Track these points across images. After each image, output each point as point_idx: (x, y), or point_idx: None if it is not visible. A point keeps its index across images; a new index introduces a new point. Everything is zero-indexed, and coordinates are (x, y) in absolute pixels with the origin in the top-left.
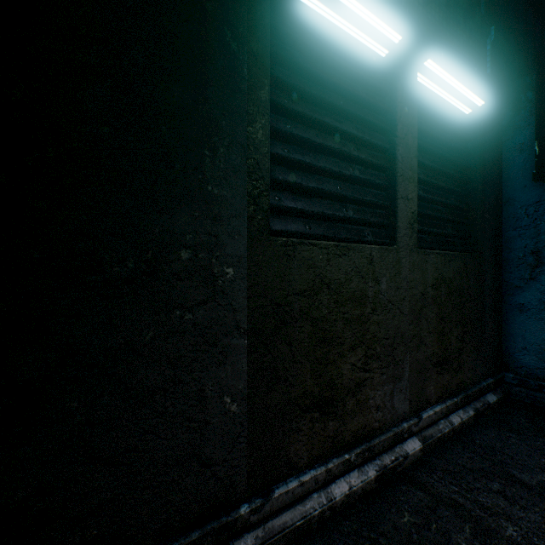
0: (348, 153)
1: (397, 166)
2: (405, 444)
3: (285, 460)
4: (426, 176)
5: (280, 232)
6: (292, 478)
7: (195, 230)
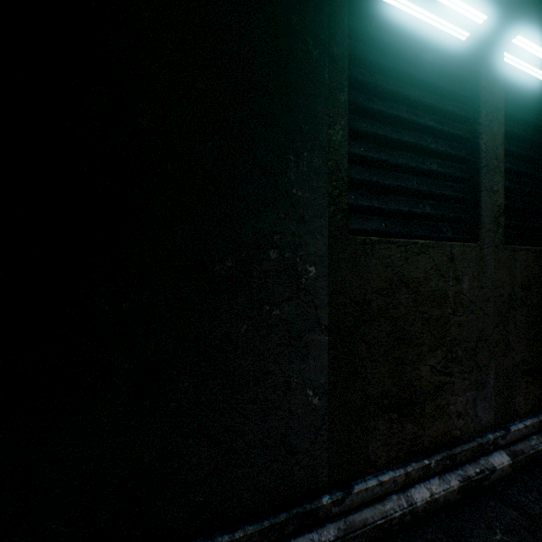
0: (426, 147)
1: (480, 156)
2: (491, 457)
3: (363, 457)
4: (512, 165)
5: (357, 231)
6: (370, 476)
7: (281, 231)
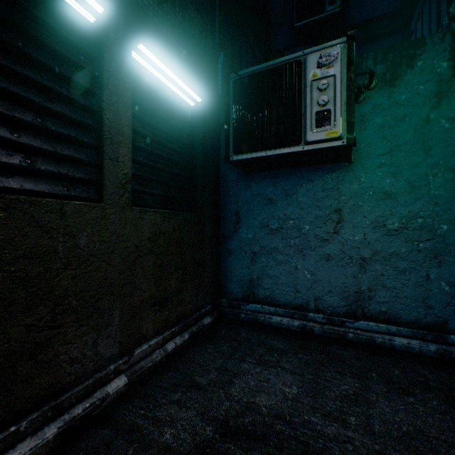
0: (30, 101)
1: (104, 129)
2: (109, 385)
3: None
4: (148, 146)
5: None
6: None
7: None
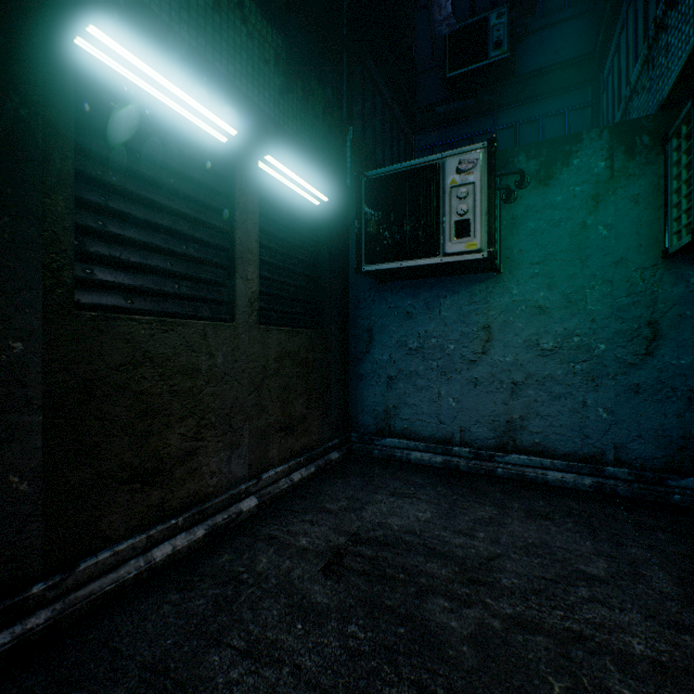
0: (181, 232)
1: (236, 248)
2: (242, 504)
3: (96, 534)
4: (272, 259)
5: (92, 306)
6: (105, 550)
7: None
